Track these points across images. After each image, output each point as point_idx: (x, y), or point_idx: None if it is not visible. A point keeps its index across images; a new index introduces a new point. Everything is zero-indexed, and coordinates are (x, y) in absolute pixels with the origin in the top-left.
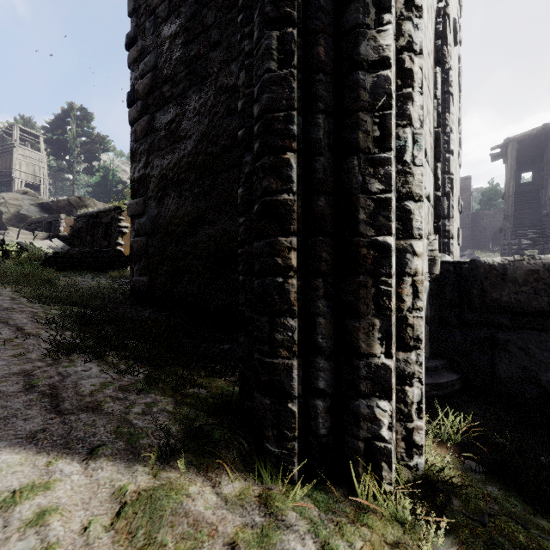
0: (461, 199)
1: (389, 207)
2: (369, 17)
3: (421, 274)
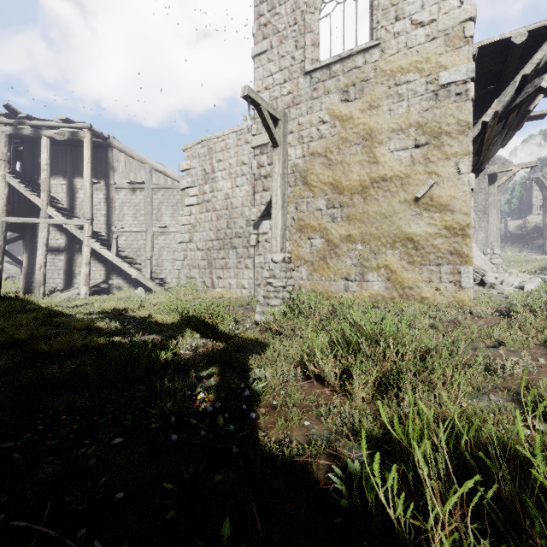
0: None
1: None
2: None
3: None
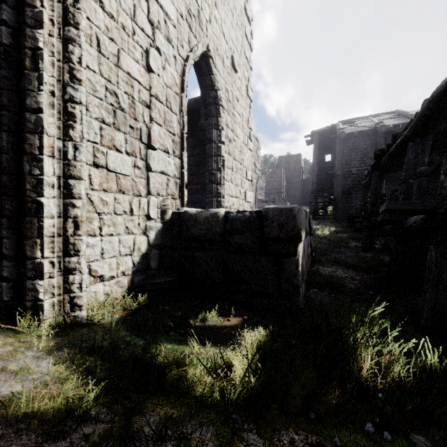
0: (295, 170)
1: (42, 183)
2: (33, 86)
3: (80, 217)
